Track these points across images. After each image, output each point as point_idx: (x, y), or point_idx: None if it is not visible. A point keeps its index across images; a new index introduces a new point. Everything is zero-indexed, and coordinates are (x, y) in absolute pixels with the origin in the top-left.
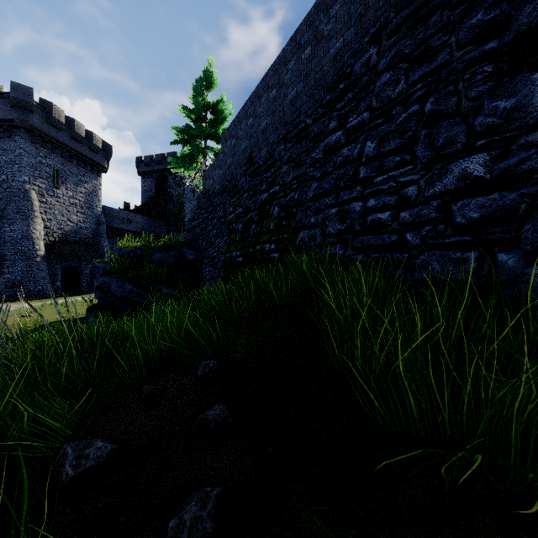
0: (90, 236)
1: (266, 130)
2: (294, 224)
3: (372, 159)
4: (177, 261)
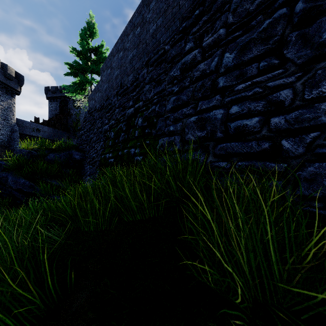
0: (5, 140)
1: (133, 60)
2: (155, 131)
3: (232, 68)
4: (67, 159)
